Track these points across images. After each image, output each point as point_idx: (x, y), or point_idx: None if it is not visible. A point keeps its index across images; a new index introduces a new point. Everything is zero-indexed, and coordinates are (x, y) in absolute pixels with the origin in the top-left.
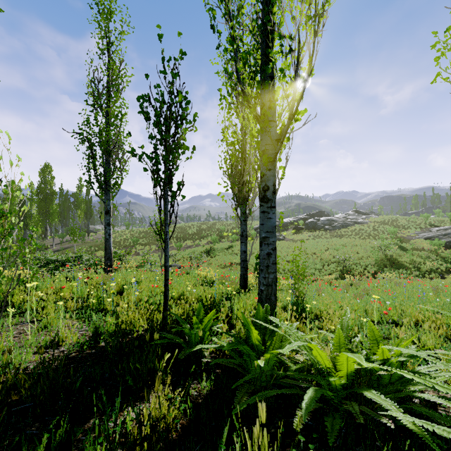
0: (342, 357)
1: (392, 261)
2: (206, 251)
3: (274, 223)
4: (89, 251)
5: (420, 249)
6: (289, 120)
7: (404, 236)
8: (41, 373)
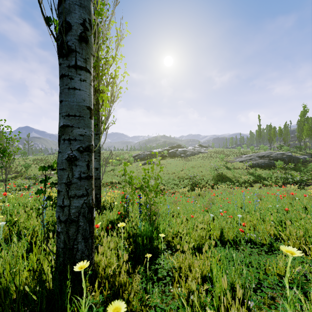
0: None
1: (223, 176)
2: None
3: (84, 99)
4: None
5: (237, 168)
6: None
7: (228, 160)
8: None
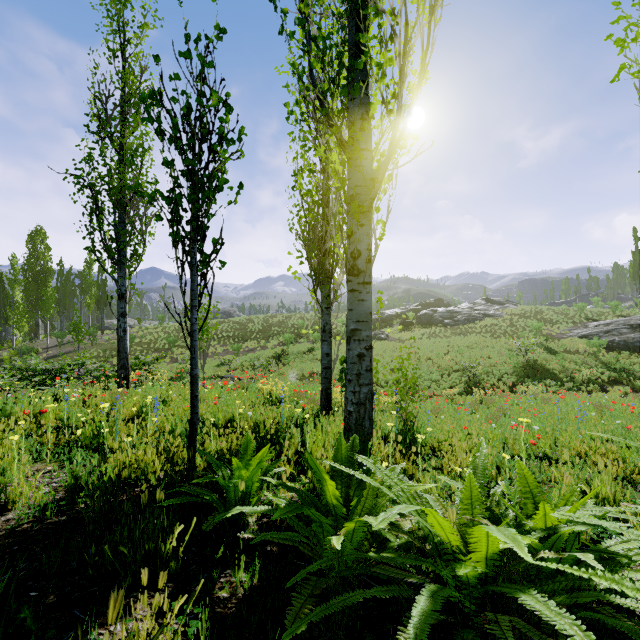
0: (479, 530)
1: (537, 368)
2: (275, 356)
3: (369, 307)
4: (103, 358)
5: (573, 352)
6: (392, 147)
7: (551, 334)
8: None
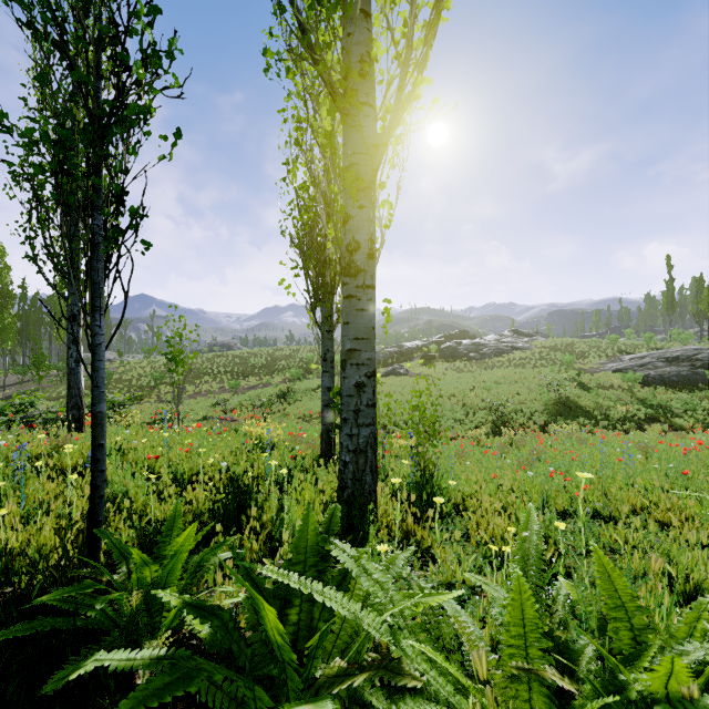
0: None
1: (569, 405)
2: (280, 394)
3: (371, 320)
4: None
5: (607, 387)
6: (401, 94)
7: (584, 368)
8: None
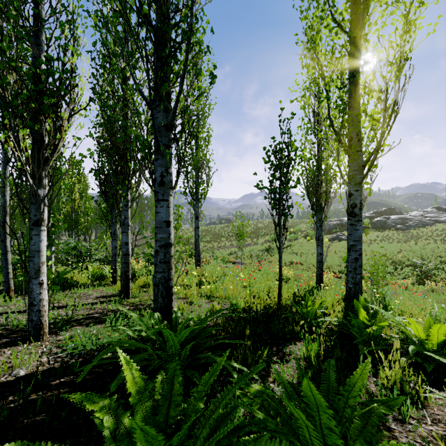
0: (434, 330)
1: None
2: (264, 249)
3: (361, 233)
4: None
5: None
6: (377, 152)
7: None
8: (223, 325)
